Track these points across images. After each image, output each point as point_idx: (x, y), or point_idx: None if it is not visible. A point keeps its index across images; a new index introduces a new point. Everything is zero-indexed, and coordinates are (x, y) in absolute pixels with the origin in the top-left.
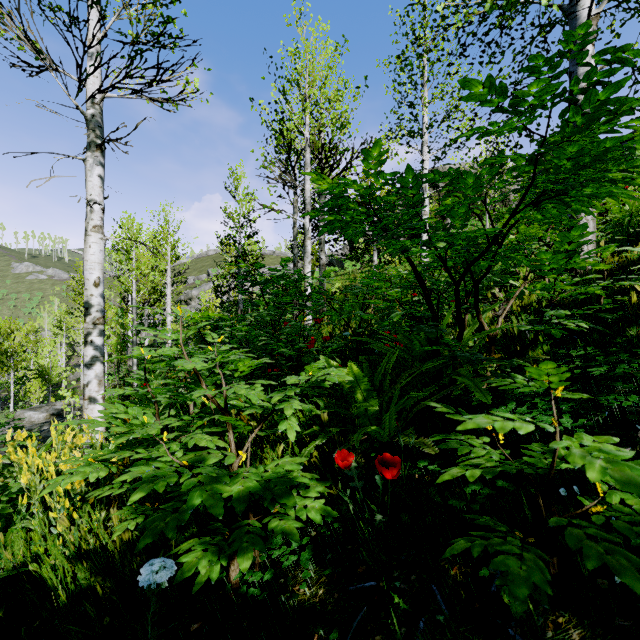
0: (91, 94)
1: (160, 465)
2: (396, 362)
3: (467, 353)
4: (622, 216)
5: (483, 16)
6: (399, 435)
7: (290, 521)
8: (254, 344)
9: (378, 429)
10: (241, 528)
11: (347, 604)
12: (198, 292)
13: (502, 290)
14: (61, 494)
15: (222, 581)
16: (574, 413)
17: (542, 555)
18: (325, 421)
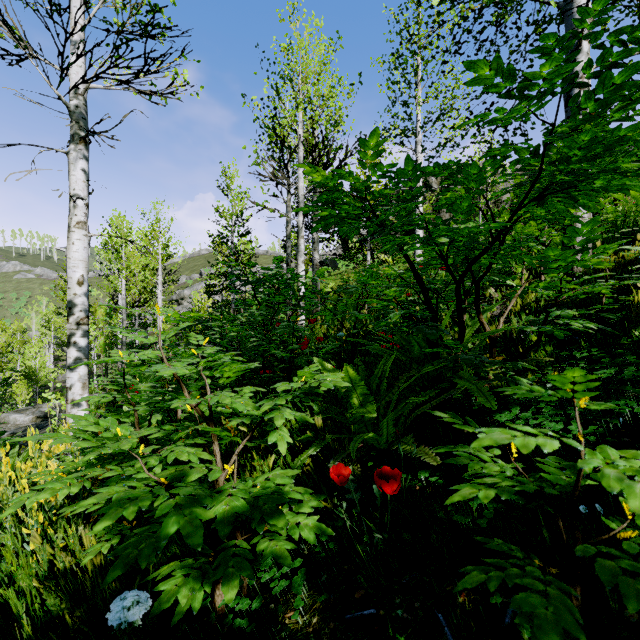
0: (74, 84)
1: (134, 484)
2: (393, 364)
3: (471, 356)
4: (617, 216)
5: (479, 12)
6: (399, 444)
7: (281, 542)
8: (245, 345)
9: (375, 436)
10: (227, 550)
11: (344, 636)
12: (190, 292)
13: (498, 290)
14: (34, 509)
15: (207, 605)
16: (582, 419)
17: (568, 590)
18: (319, 428)
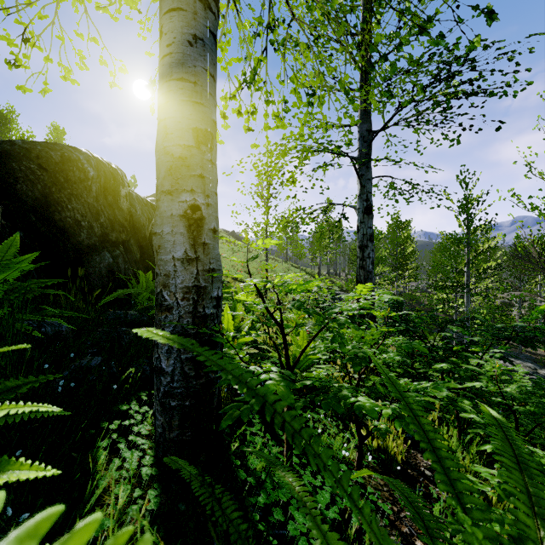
0: None
1: None
2: None
3: None
4: None
5: None
6: None
7: None
8: None
9: None
10: None
11: None
12: None
13: None
14: None
15: None
16: None
17: None
18: None
